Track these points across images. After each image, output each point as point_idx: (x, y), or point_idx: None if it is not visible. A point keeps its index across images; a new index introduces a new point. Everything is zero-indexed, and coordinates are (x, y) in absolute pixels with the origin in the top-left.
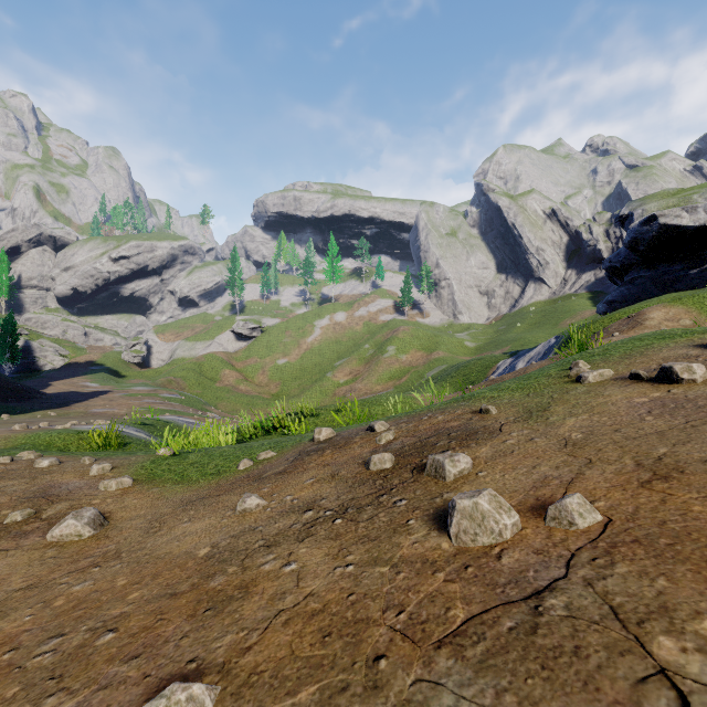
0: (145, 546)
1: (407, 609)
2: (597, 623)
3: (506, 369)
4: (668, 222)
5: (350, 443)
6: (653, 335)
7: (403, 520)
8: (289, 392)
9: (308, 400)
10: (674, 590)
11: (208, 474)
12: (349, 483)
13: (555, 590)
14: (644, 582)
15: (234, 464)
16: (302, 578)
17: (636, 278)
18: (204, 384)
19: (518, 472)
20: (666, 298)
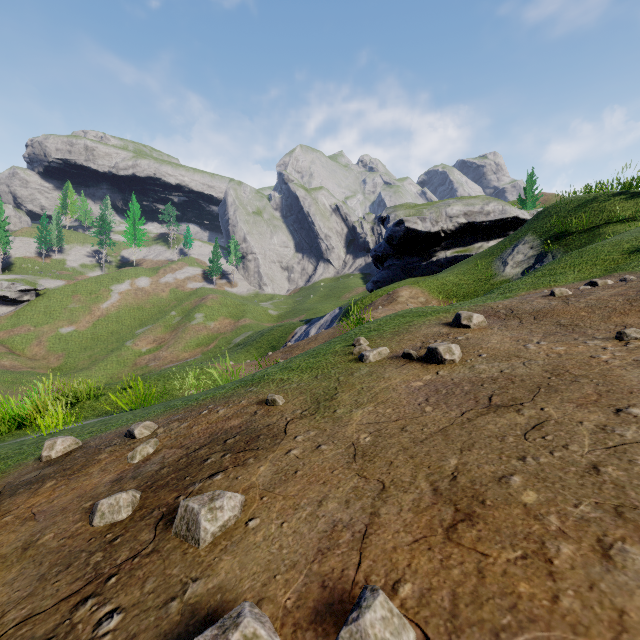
0: None
1: None
2: None
3: (302, 335)
4: (410, 226)
5: (91, 463)
6: (411, 312)
7: None
8: (77, 365)
9: (102, 372)
10: None
11: None
12: (44, 566)
13: None
14: None
15: None
16: None
17: (391, 265)
18: None
19: (300, 515)
20: (409, 281)
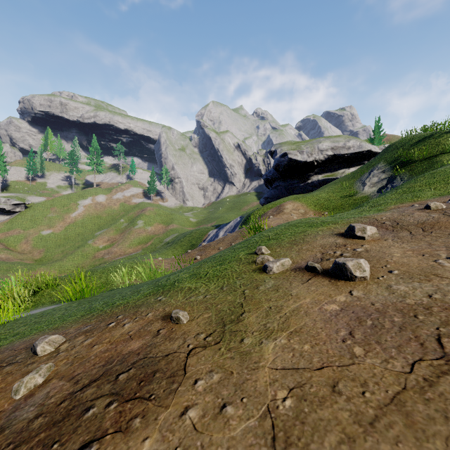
0: None
1: None
2: None
3: (213, 236)
4: (292, 157)
5: None
6: (303, 223)
7: None
8: (53, 257)
9: (71, 262)
10: None
11: None
12: None
13: None
14: None
15: None
16: None
17: (278, 186)
18: None
19: None
20: (291, 198)
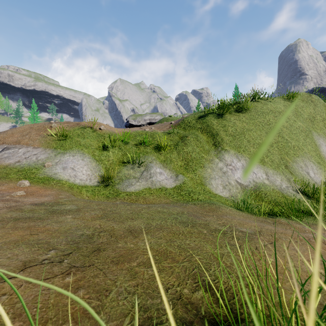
0: None
1: None
2: None
3: None
4: (131, 123)
5: None
6: None
7: None
8: None
9: None
10: None
11: None
12: None
13: None
14: None
15: None
16: None
17: None
18: None
19: None
20: None
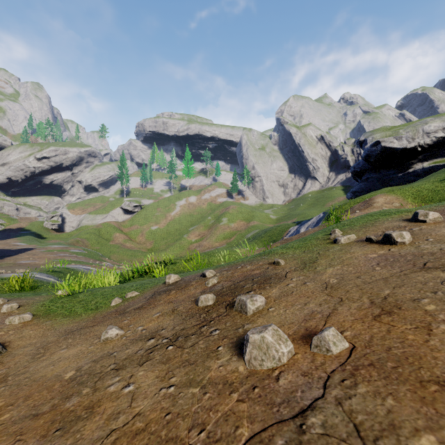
0: (28, 370)
1: (207, 427)
2: (344, 441)
3: (294, 232)
4: (386, 145)
5: (189, 285)
6: (379, 213)
7: (215, 347)
8: (159, 247)
9: (172, 252)
10: (399, 408)
11: (89, 309)
12: (183, 316)
13: (315, 409)
14: (378, 401)
15: (109, 301)
16: (135, 398)
17: (369, 178)
18: (102, 243)
19: (295, 308)
20: (385, 190)
